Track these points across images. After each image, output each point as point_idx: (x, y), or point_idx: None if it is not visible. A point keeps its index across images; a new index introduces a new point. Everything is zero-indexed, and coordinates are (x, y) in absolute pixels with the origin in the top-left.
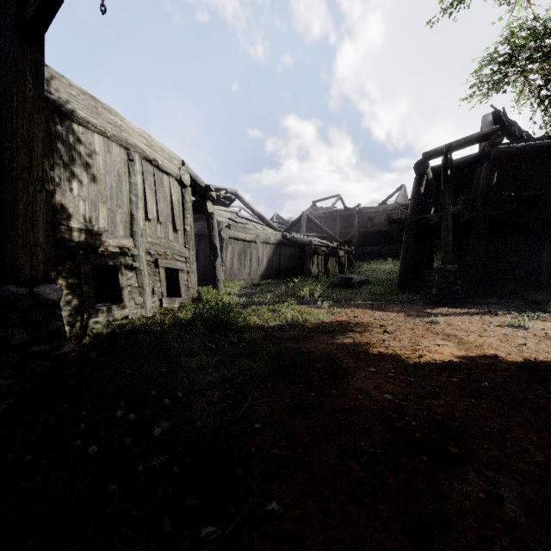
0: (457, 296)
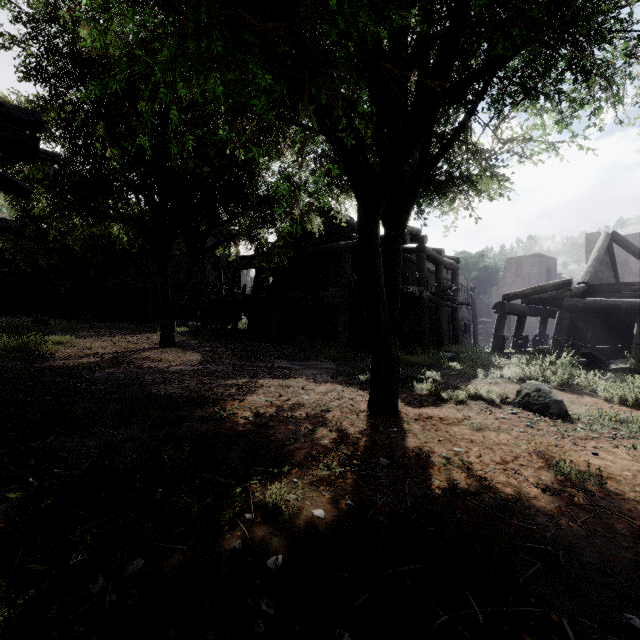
0: (1, 313)
